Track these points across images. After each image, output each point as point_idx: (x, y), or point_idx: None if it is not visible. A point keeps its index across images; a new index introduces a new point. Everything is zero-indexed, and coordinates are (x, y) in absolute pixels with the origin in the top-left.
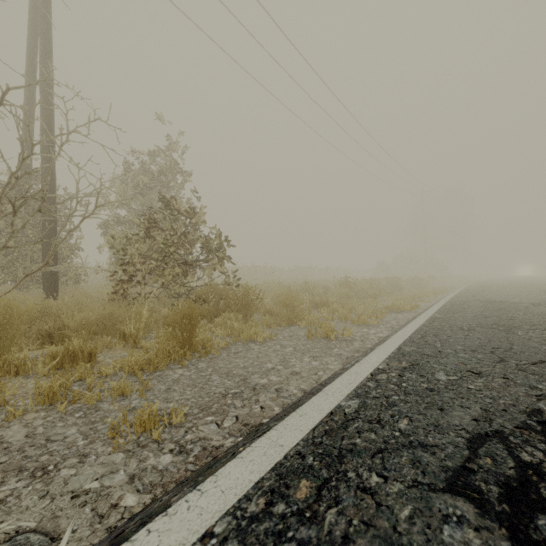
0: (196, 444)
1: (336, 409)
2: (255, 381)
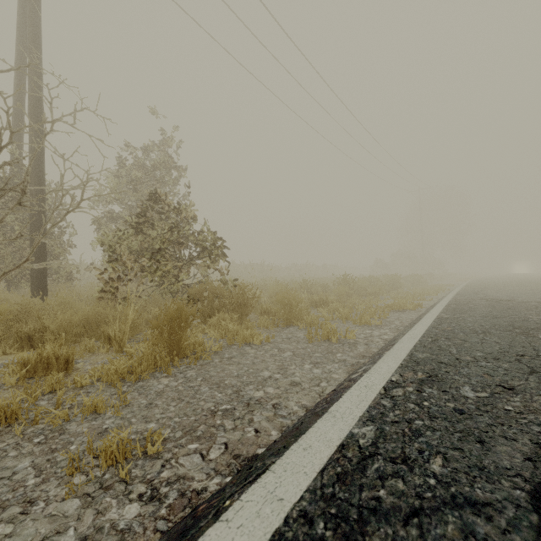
0: (173, 486)
1: (348, 439)
2: (249, 394)
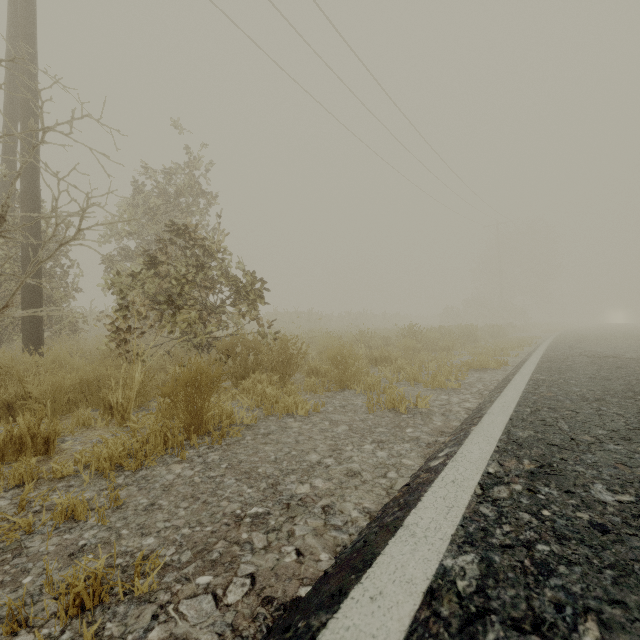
0: None
1: (439, 579)
2: (291, 490)
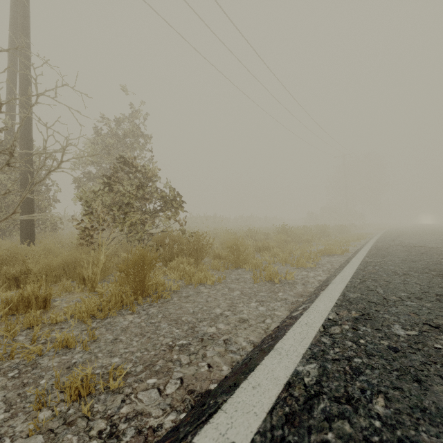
0: (131, 422)
1: (293, 377)
2: (203, 330)
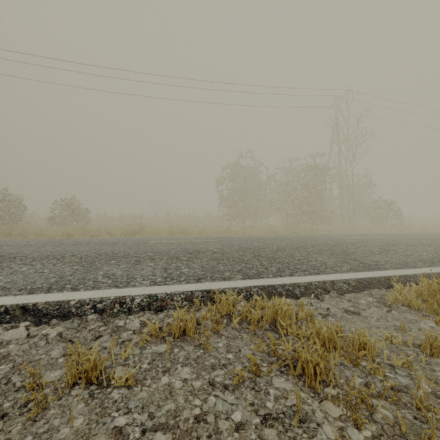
0: None
1: None
2: None
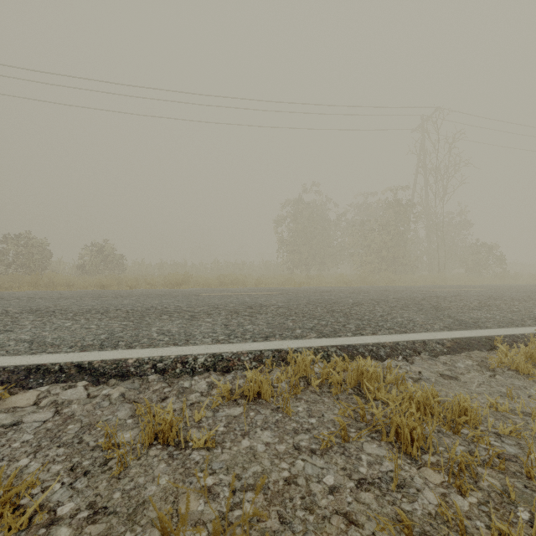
0: None
1: None
2: None
